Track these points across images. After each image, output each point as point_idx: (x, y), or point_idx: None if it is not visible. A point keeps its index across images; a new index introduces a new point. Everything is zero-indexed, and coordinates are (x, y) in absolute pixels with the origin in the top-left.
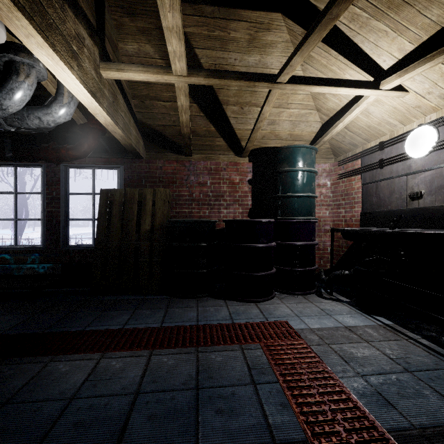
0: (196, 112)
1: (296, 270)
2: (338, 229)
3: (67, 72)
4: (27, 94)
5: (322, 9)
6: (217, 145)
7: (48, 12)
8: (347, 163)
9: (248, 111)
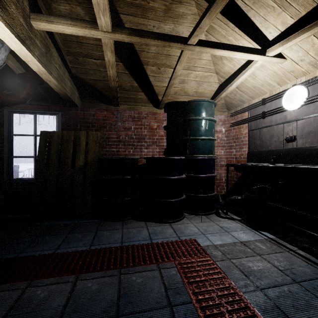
0: (122, 70)
1: (201, 196)
2: (232, 165)
3: None
4: None
5: None
6: (139, 98)
7: None
8: (237, 115)
9: (164, 71)
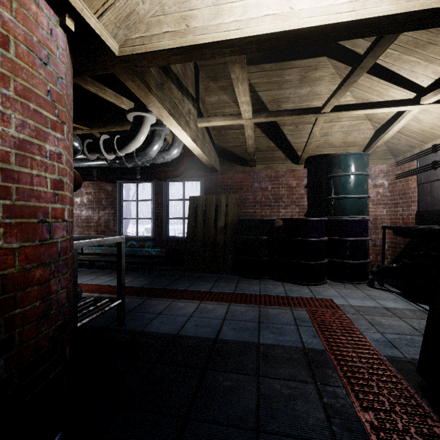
0: (259, 134)
1: (347, 262)
2: (388, 227)
3: (184, 134)
4: (160, 146)
5: (359, 52)
6: (276, 156)
7: (179, 108)
8: (404, 164)
9: (302, 128)
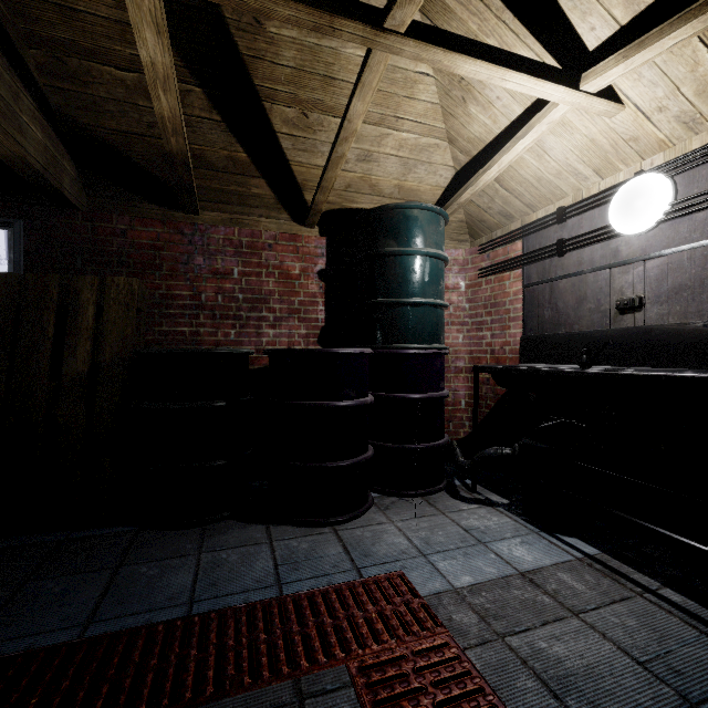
0: (203, 110)
1: (412, 448)
2: (488, 369)
3: None
4: None
5: None
6: (254, 194)
7: None
8: (496, 248)
9: (318, 124)
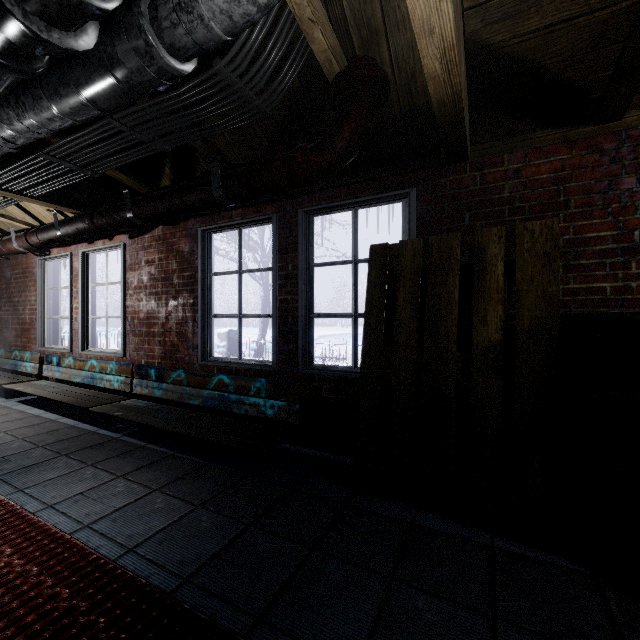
0: None
1: None
2: None
3: None
4: None
5: None
6: None
7: None
8: None
9: None
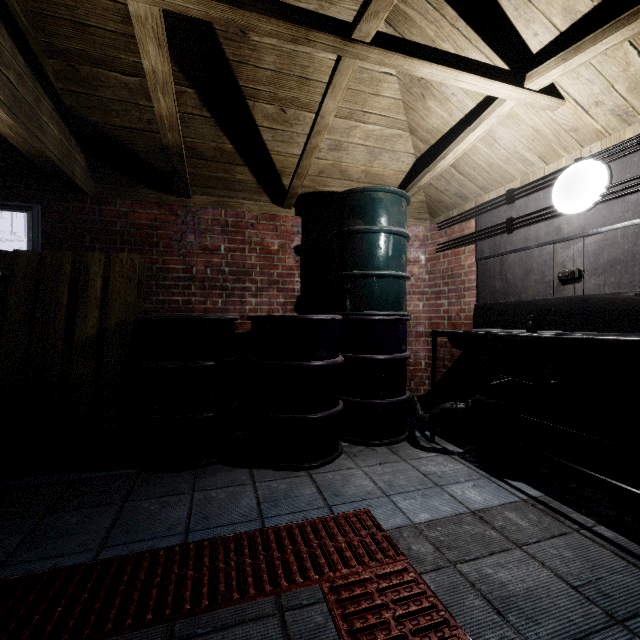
0: (195, 108)
1: (377, 403)
2: (445, 333)
3: None
4: None
5: None
6: (238, 180)
7: None
8: (453, 226)
9: (295, 118)
